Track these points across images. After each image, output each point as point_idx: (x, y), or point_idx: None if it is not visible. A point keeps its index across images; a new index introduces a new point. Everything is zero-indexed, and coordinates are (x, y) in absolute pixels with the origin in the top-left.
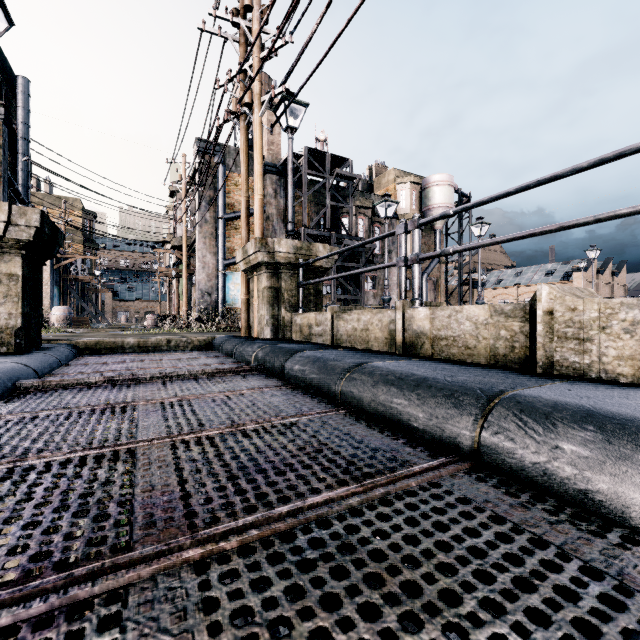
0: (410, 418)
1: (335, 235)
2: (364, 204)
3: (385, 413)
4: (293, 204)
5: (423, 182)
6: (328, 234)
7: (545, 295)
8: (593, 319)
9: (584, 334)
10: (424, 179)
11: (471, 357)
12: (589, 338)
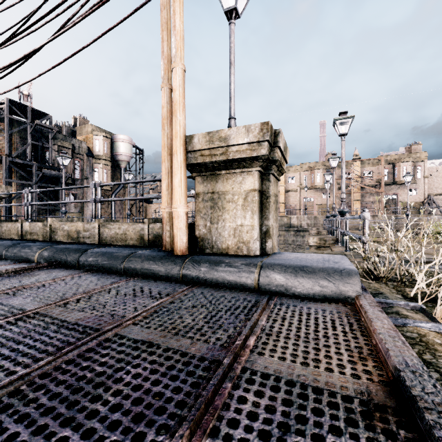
0: None
1: (37, 164)
2: (65, 145)
3: None
4: None
5: (113, 137)
6: (30, 163)
7: (50, 221)
8: (58, 227)
9: (57, 231)
10: (113, 135)
11: (39, 238)
12: (57, 231)
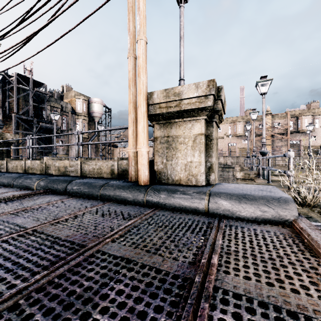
0: (5, 183)
1: (36, 120)
2: (56, 106)
3: (1, 183)
4: (8, 100)
5: (89, 100)
6: (31, 119)
7: (45, 159)
8: (51, 164)
9: (50, 166)
10: (90, 98)
11: (37, 172)
12: (50, 167)
